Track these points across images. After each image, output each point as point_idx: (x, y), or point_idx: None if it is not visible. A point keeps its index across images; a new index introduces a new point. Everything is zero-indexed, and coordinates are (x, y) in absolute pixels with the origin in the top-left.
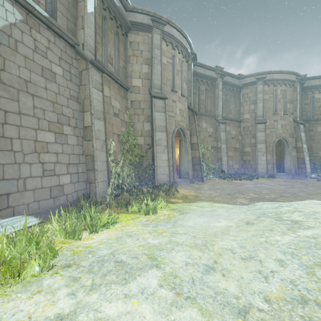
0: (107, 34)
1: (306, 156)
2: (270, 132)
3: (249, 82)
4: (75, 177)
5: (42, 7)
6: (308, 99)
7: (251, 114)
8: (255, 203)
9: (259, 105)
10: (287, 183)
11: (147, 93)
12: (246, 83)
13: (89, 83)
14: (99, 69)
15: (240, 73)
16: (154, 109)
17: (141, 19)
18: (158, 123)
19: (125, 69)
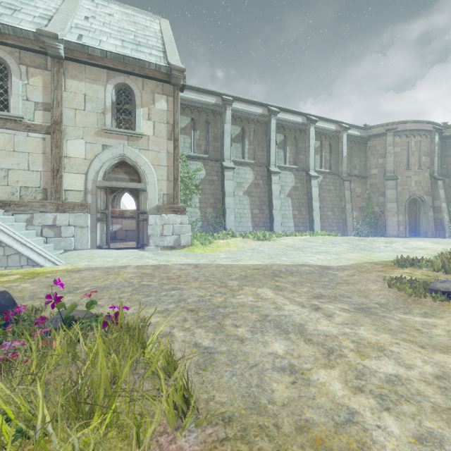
0: (352, 155)
1: None
2: None
3: None
4: (338, 228)
5: (327, 168)
6: None
7: None
8: None
9: None
10: None
11: (382, 177)
12: None
13: (344, 189)
14: (348, 181)
15: None
16: (386, 188)
17: (377, 131)
18: (389, 197)
19: (365, 165)
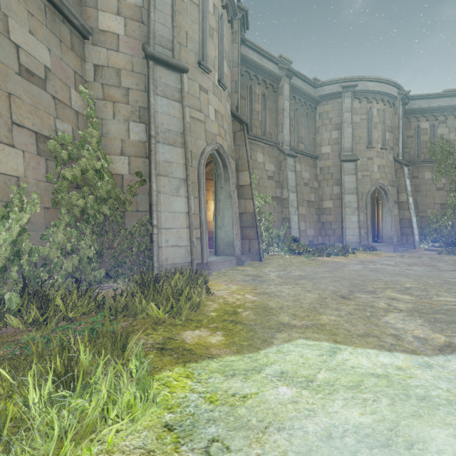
0: None
1: (413, 215)
2: (362, 176)
3: (330, 92)
4: None
5: None
6: (412, 129)
7: (332, 146)
8: None
9: (346, 131)
10: (411, 260)
11: (139, 53)
12: (325, 93)
13: None
14: None
15: (316, 78)
16: (153, 87)
17: None
18: (164, 122)
19: None
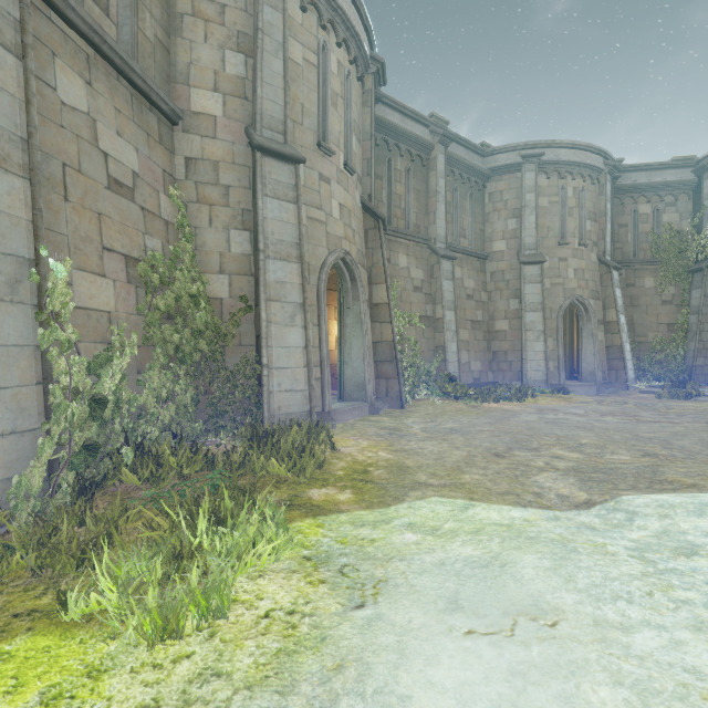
0: None
1: (625, 341)
2: (552, 284)
3: (505, 163)
4: None
5: None
6: (626, 214)
7: (508, 242)
8: (620, 502)
9: (528, 219)
10: (610, 407)
11: (242, 139)
12: (497, 165)
13: None
14: None
15: (485, 142)
16: (261, 186)
17: None
18: (275, 231)
19: (166, 53)
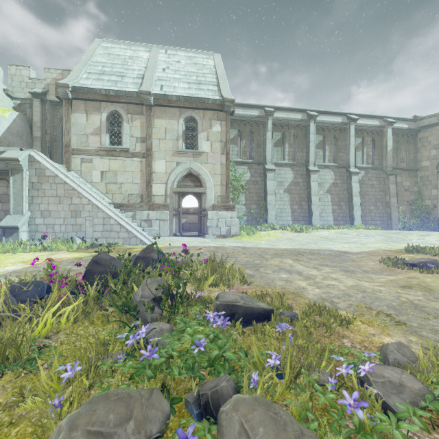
0: (399, 148)
1: None
2: None
3: None
4: (382, 222)
5: (370, 163)
6: None
7: None
8: None
9: None
10: None
11: (435, 169)
12: None
13: (388, 183)
14: (393, 175)
15: None
16: (438, 180)
17: (428, 122)
18: None
19: (415, 157)
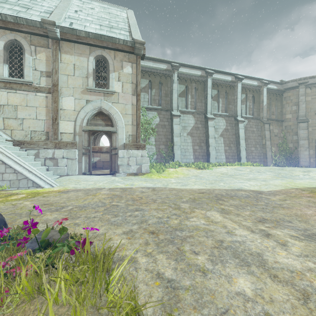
0: (271, 104)
1: None
2: None
3: None
4: (260, 160)
5: (251, 114)
6: None
7: None
8: None
9: None
10: None
11: (295, 120)
12: None
13: (264, 130)
14: (267, 124)
15: None
16: (299, 129)
17: (291, 85)
18: (302, 135)
19: (281, 111)
